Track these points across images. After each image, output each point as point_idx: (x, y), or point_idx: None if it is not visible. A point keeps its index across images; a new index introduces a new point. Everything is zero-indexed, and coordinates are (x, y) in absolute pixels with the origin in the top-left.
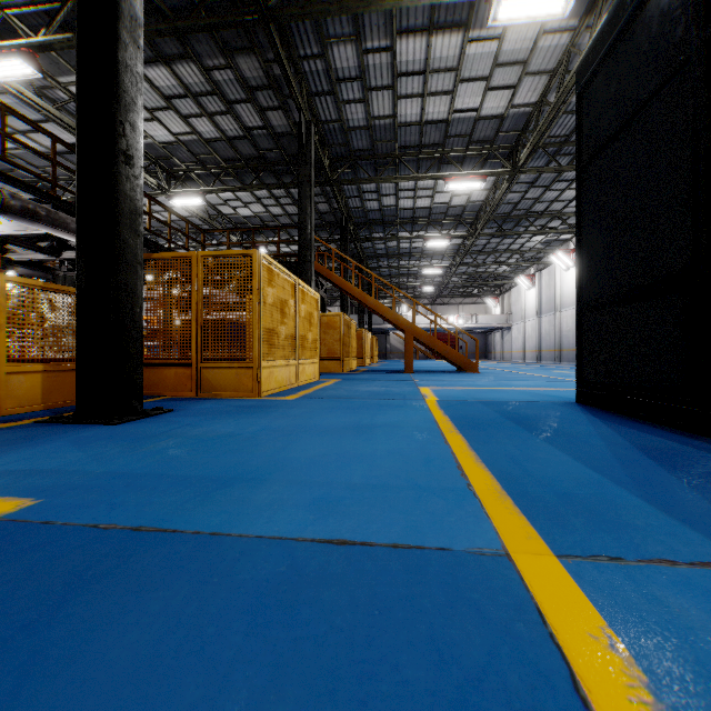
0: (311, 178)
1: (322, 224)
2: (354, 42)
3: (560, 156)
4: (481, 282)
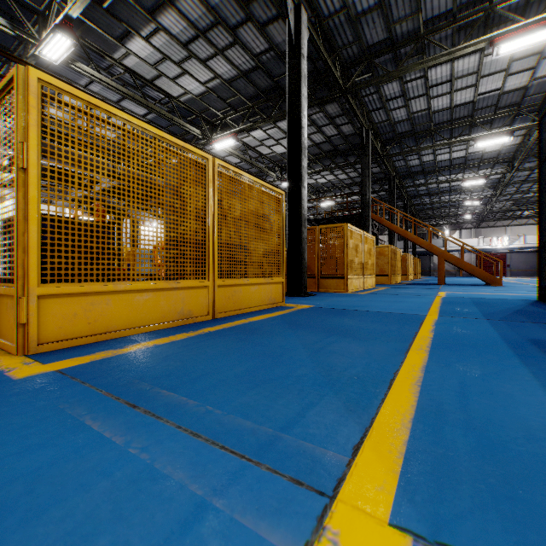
0: (369, 164)
1: (375, 180)
2: (398, 80)
3: None
4: (528, 206)
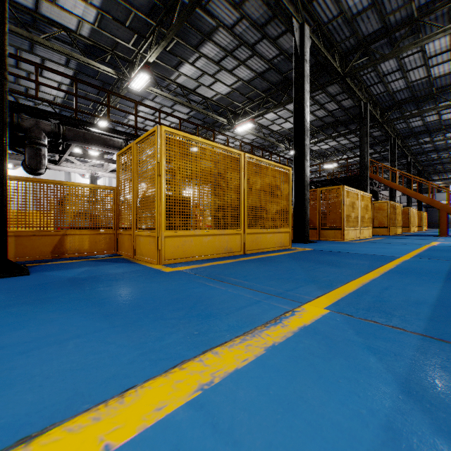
0: (367, 132)
1: (376, 142)
2: (394, 57)
3: None
4: None
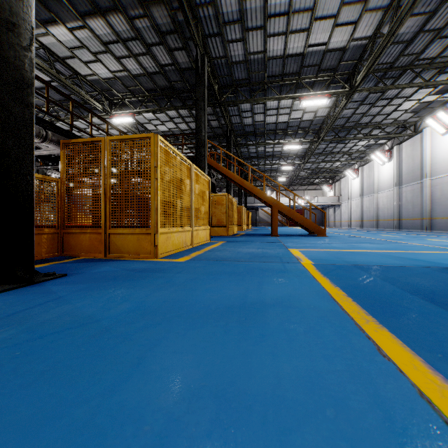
0: (205, 95)
1: (214, 136)
2: None
3: (385, 79)
4: (320, 175)
